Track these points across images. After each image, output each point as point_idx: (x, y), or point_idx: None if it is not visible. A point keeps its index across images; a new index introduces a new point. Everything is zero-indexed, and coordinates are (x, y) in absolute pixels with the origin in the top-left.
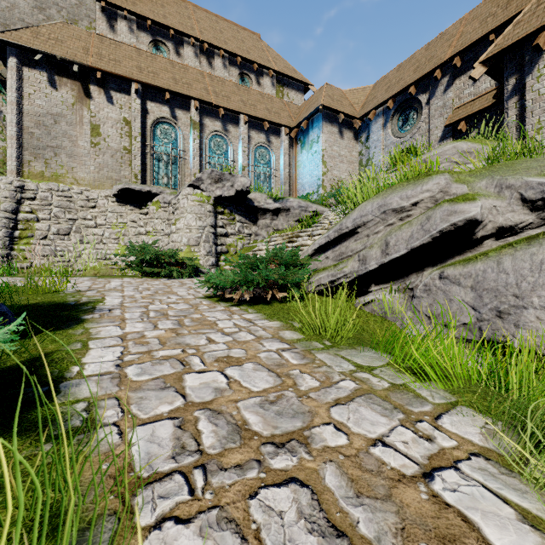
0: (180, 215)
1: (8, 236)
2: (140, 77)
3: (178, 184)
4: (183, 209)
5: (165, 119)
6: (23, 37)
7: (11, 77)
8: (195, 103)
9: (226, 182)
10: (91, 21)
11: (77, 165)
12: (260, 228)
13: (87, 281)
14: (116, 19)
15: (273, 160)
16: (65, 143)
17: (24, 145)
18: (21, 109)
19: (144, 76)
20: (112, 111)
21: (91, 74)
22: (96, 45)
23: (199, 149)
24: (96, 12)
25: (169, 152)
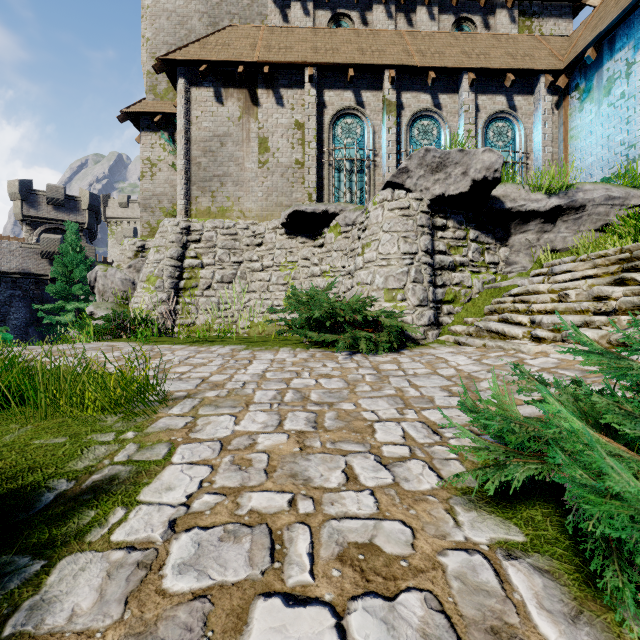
0: (371, 237)
1: (174, 287)
2: (314, 59)
3: (365, 200)
4: (375, 226)
5: (348, 110)
6: (190, 52)
7: (180, 102)
8: (390, 73)
9: (452, 168)
10: (263, 19)
11: (243, 194)
12: (513, 251)
13: (219, 358)
14: (289, 5)
15: (520, 137)
16: (231, 169)
17: (192, 179)
18: (189, 137)
19: (320, 56)
20: (282, 116)
21: (258, 74)
22: (265, 38)
23: (396, 143)
24: (268, 5)
25: (352, 156)
